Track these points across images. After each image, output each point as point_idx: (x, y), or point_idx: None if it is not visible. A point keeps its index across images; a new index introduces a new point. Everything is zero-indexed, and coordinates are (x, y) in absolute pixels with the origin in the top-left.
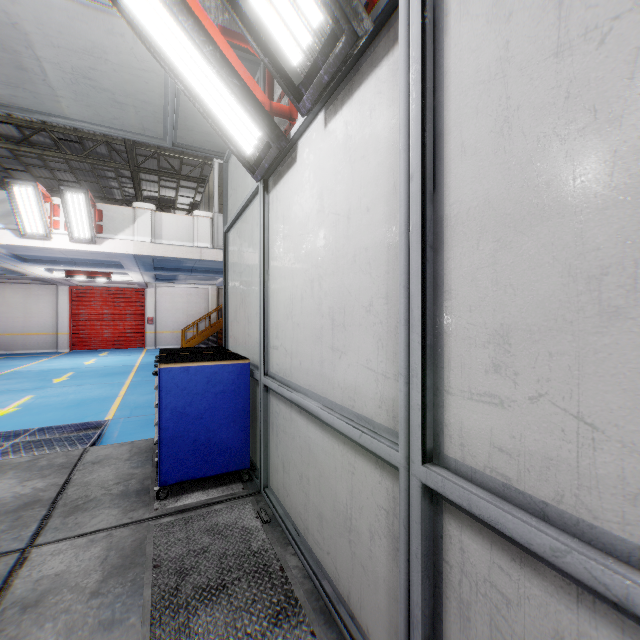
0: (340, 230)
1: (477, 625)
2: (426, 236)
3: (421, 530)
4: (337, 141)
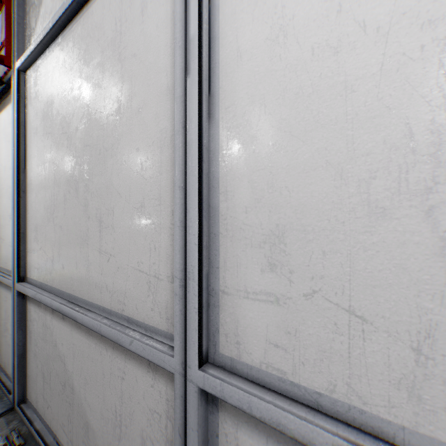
0: (4, 174)
1: (33, 338)
2: (21, 187)
3: (17, 310)
4: (3, 126)
